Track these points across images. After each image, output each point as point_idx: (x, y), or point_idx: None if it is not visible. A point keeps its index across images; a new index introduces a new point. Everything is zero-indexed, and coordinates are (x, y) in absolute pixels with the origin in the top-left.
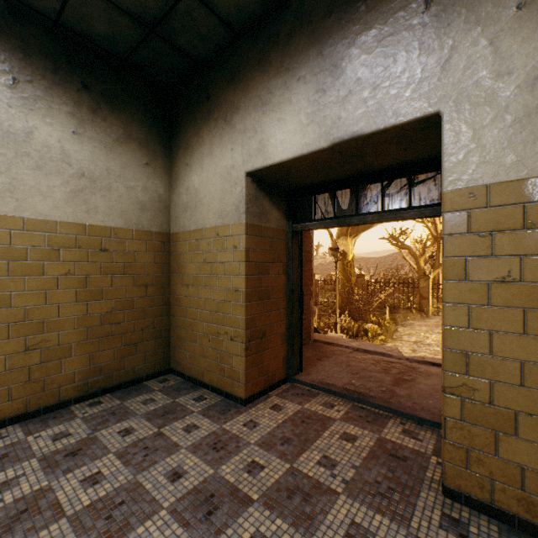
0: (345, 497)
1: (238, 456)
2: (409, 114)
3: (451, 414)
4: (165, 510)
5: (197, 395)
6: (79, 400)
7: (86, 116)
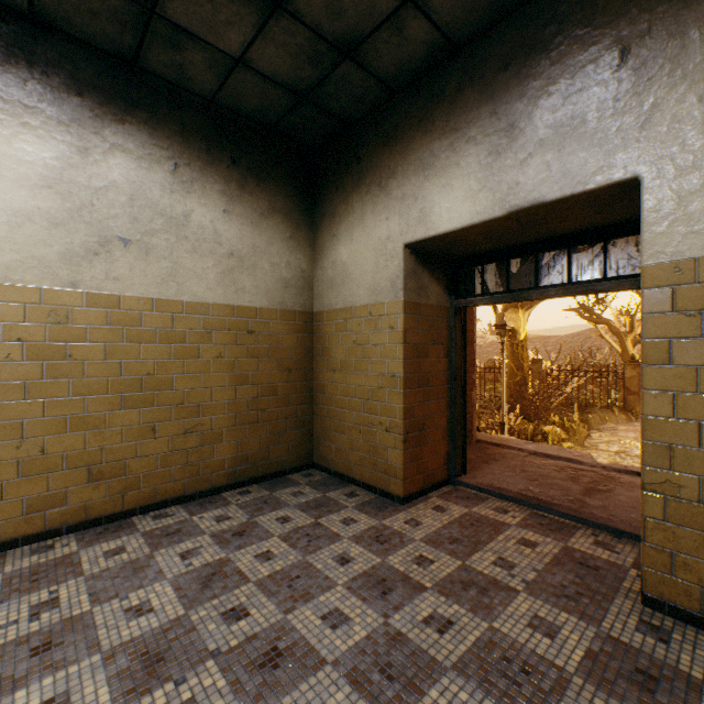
0: (526, 595)
1: (404, 550)
2: (601, 179)
3: (652, 514)
4: (340, 586)
5: (347, 491)
6: (228, 488)
7: (234, 193)
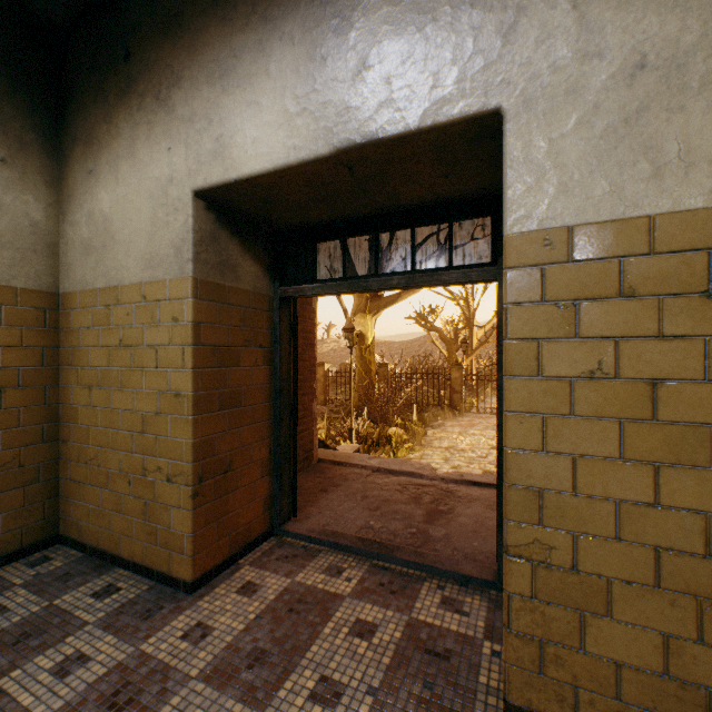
0: None
1: None
2: (456, 109)
3: (518, 589)
4: None
5: (102, 584)
6: None
7: None
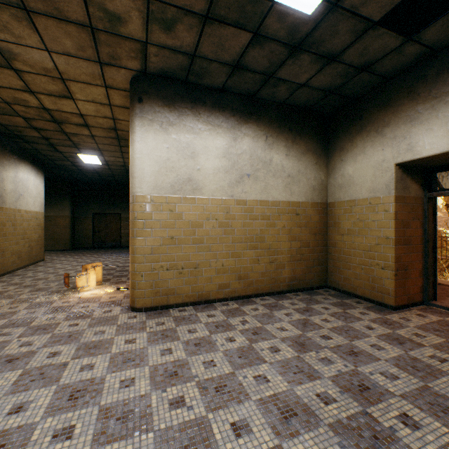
0: None
1: (404, 329)
2: None
3: None
4: (373, 337)
5: (354, 300)
6: (287, 292)
7: (290, 145)
